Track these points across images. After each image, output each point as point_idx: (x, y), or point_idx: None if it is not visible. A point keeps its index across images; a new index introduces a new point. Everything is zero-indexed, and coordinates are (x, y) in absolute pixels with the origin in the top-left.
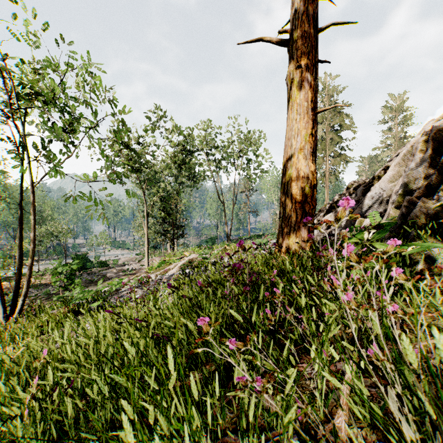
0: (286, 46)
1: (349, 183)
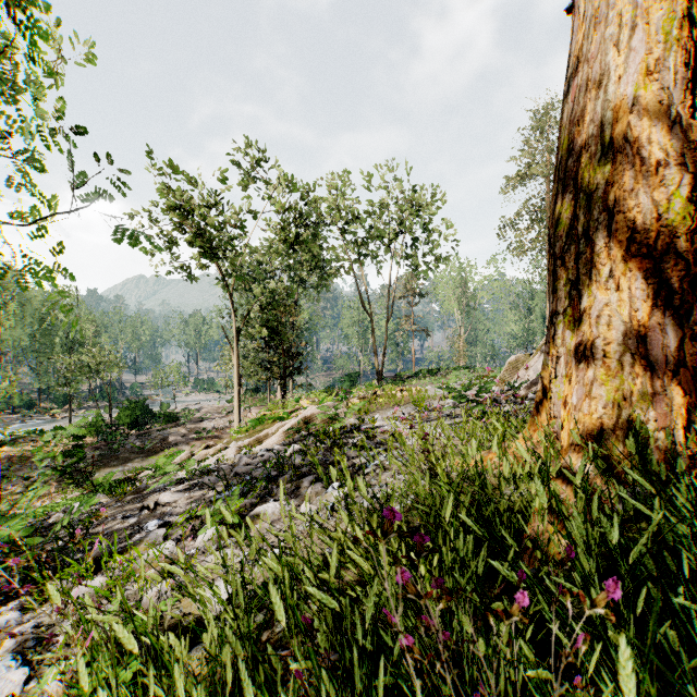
0: None
1: None
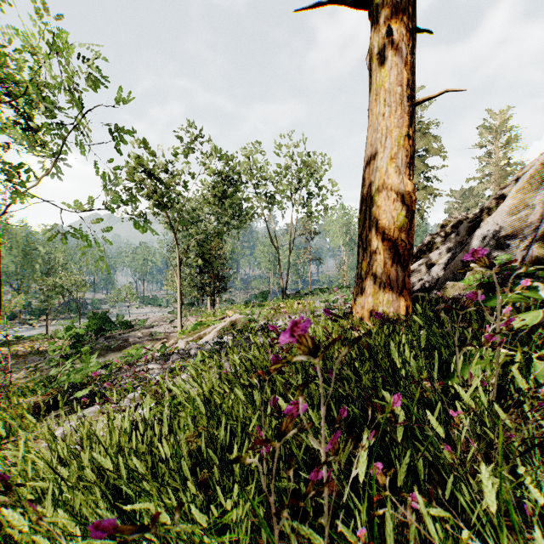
0: (368, 8)
1: (444, 220)
